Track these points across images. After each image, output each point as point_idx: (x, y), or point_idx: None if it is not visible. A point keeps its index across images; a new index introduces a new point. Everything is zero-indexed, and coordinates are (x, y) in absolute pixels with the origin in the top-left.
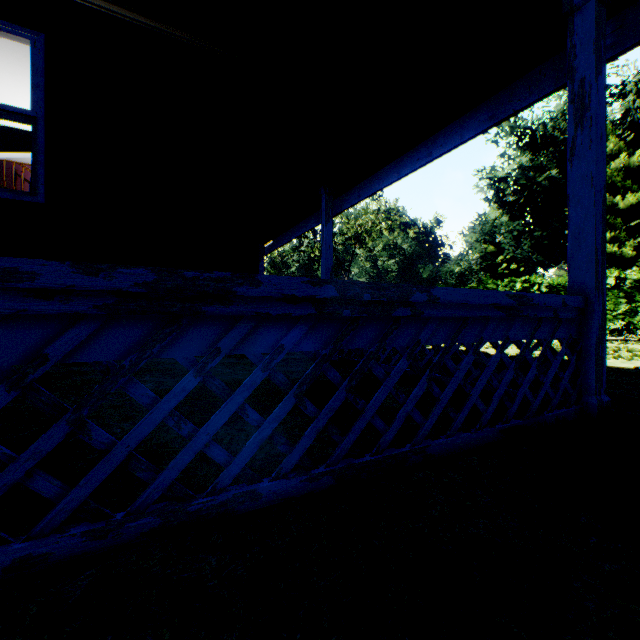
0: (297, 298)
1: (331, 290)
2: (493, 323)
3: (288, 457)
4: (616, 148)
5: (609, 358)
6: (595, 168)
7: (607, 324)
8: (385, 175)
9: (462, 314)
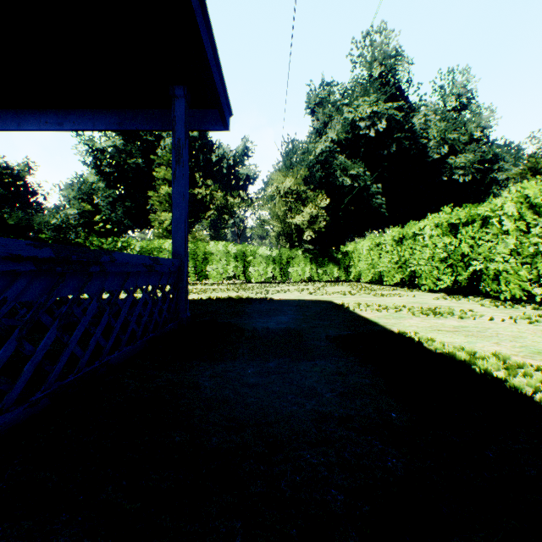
0: (21, 257)
1: (49, 252)
2: (142, 275)
3: (11, 393)
4: None
5: None
6: (185, 190)
7: None
8: None
9: (128, 270)
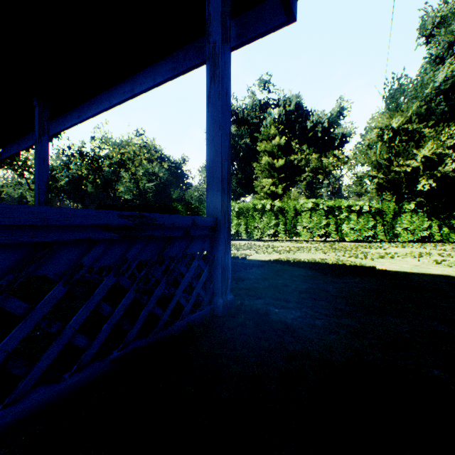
0: None
1: None
2: (102, 245)
3: None
4: (275, 133)
5: (261, 253)
6: (222, 115)
7: (267, 231)
8: (100, 101)
9: (36, 238)
